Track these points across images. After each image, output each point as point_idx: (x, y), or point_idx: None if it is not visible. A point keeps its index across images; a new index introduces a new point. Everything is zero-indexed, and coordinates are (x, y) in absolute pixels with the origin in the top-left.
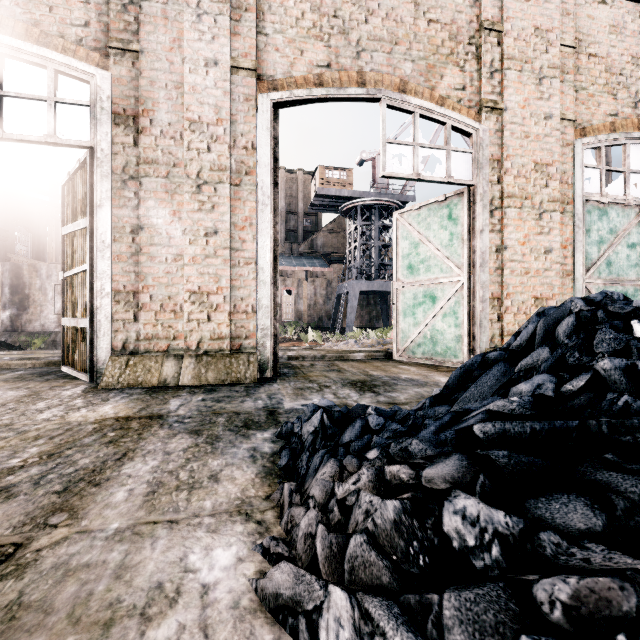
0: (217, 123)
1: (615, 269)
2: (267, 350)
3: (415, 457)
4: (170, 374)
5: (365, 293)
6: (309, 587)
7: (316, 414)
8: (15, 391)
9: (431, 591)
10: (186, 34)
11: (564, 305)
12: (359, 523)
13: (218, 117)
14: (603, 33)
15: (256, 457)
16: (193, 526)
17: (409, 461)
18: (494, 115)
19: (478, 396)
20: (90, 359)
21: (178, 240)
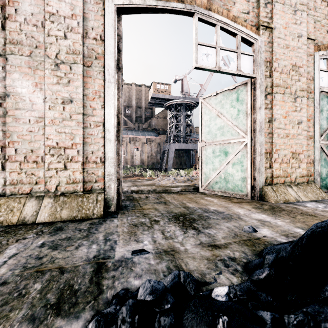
0: (72, 17)
1: None
2: (112, 190)
3: None
4: (29, 213)
5: (177, 150)
6: None
7: None
8: None
9: None
10: None
11: None
12: None
13: (73, 13)
14: None
15: None
16: None
17: None
18: (267, 32)
19: None
20: None
21: (39, 106)
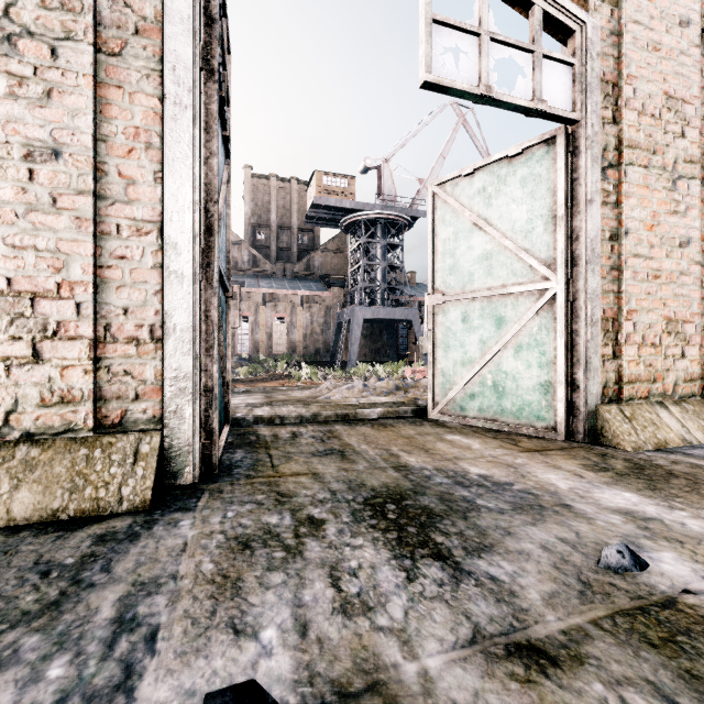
0: None
1: None
2: (186, 424)
3: None
4: None
5: (369, 321)
6: None
7: None
8: None
9: None
10: None
11: None
12: None
13: None
14: None
15: None
16: None
17: None
18: (607, 5)
19: None
20: None
21: None
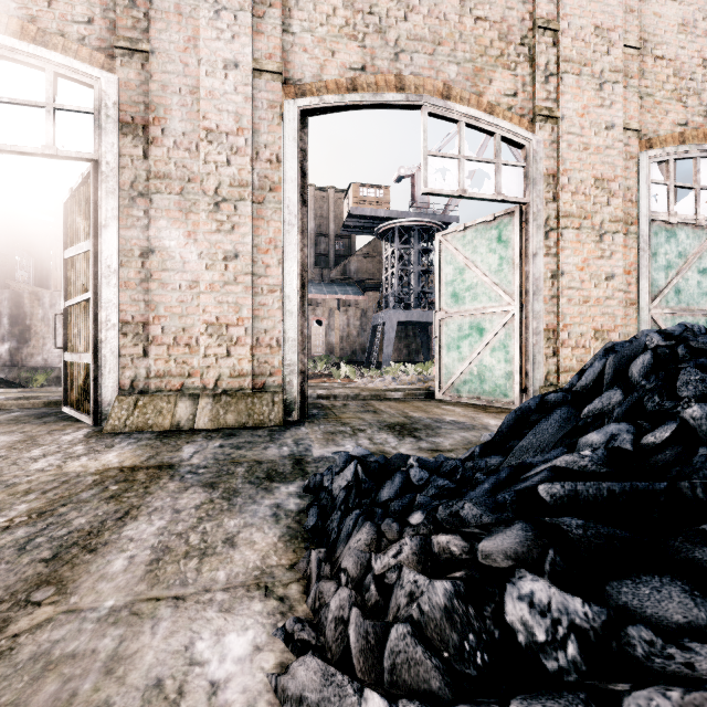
0: (237, 133)
1: (684, 297)
2: (294, 389)
3: (468, 524)
4: (184, 416)
5: (403, 324)
6: (340, 691)
7: (349, 466)
8: (8, 436)
9: (493, 701)
10: (202, 32)
11: (637, 340)
12: (401, 608)
13: (239, 126)
14: (671, 33)
15: (279, 516)
16: (203, 604)
17: (461, 530)
18: (549, 124)
19: (537, 445)
20: (94, 399)
21: (193, 265)
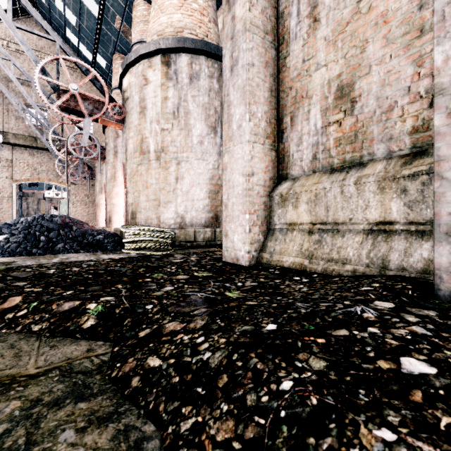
0: (3, 188)
1: None
2: None
3: None
4: None
5: None
6: None
7: None
8: None
9: None
10: None
11: None
12: None
13: (3, 187)
14: None
15: None
16: None
17: None
18: (74, 185)
19: None
20: None
21: None
